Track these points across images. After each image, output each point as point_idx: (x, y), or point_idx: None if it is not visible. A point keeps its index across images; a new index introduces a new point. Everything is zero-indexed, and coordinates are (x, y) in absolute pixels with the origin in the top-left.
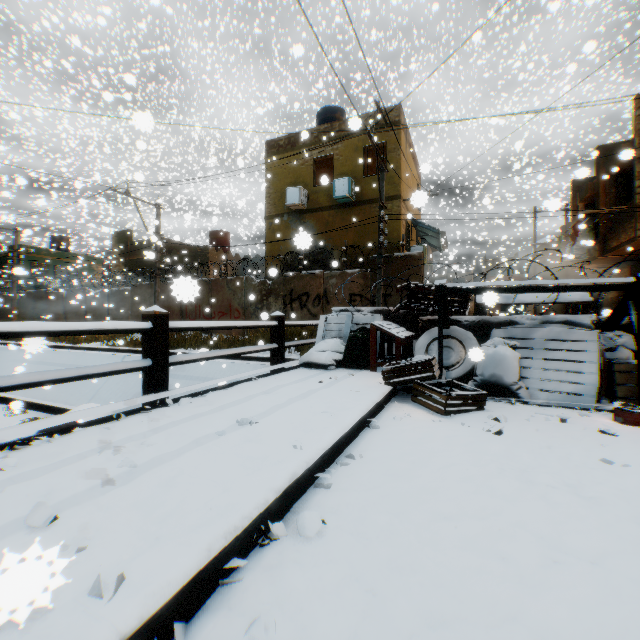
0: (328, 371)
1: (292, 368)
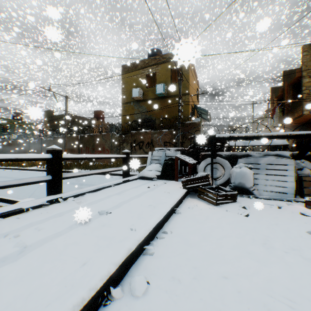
0: (153, 181)
1: (134, 179)
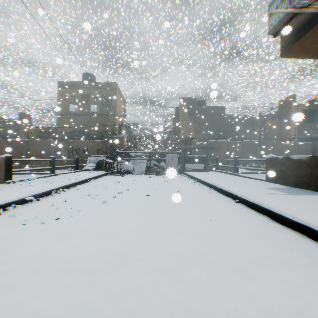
0: (91, 171)
1: (81, 171)
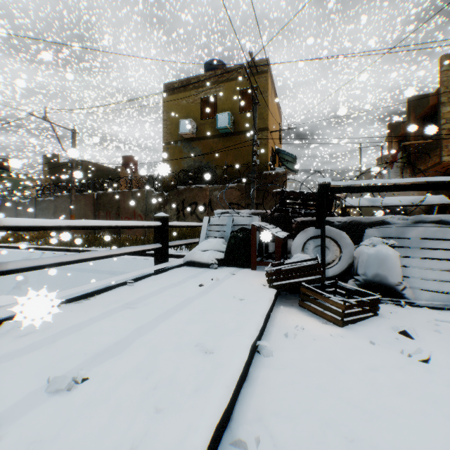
0: (210, 270)
1: (175, 267)
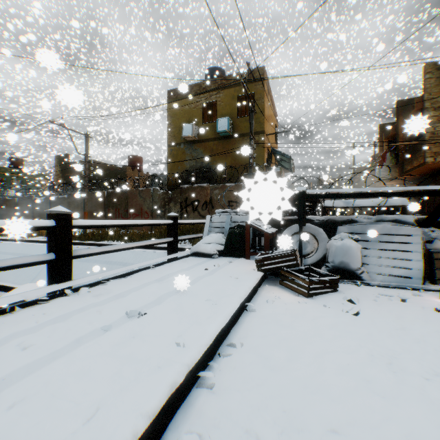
0: (212, 259)
1: (184, 257)
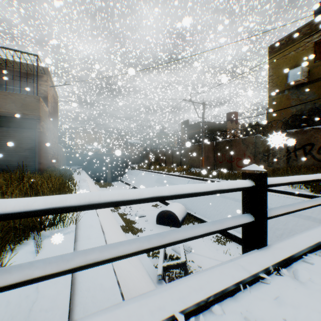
0: None
1: None
